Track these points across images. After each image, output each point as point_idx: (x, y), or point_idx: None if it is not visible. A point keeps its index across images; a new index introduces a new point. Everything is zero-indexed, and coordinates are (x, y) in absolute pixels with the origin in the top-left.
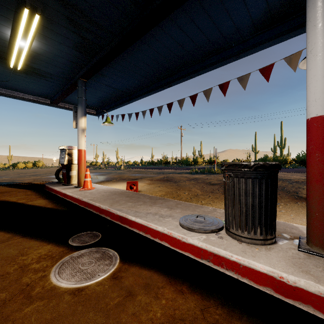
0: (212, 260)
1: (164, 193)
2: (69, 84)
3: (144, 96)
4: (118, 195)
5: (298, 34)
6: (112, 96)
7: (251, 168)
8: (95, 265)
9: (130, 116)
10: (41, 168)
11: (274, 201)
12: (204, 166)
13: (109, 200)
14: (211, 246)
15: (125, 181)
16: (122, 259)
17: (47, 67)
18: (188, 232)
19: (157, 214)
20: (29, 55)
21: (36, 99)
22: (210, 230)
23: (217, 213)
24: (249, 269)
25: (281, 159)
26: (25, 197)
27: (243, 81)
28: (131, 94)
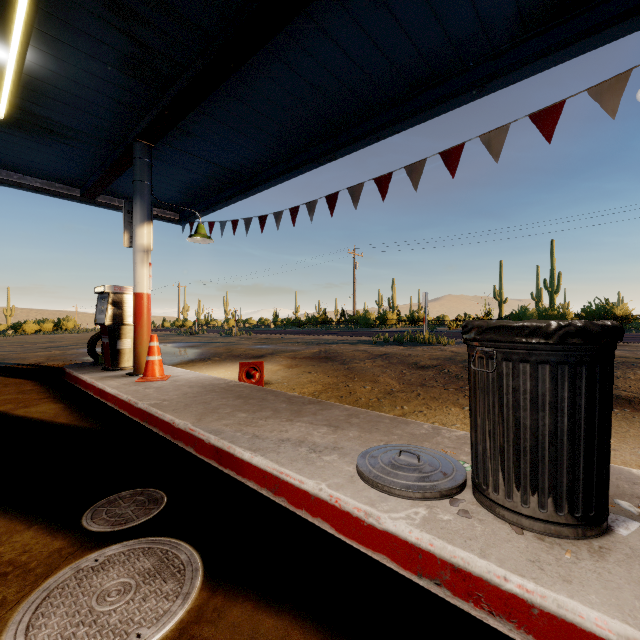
0: (450, 584)
1: (320, 387)
2: (116, 153)
3: (278, 182)
4: (218, 393)
5: (620, 35)
6: (210, 181)
7: (550, 336)
8: (136, 596)
9: (249, 223)
10: (72, 333)
11: (607, 422)
12: (401, 328)
13: (197, 407)
14: (444, 543)
15: (238, 360)
16: (210, 576)
17: (66, 113)
18: (381, 497)
19: (303, 443)
20: (22, 84)
21: (49, 188)
22: (436, 491)
23: (445, 441)
24: (560, 622)
25: (555, 315)
26: (14, 397)
27: (494, 143)
28: (251, 177)
